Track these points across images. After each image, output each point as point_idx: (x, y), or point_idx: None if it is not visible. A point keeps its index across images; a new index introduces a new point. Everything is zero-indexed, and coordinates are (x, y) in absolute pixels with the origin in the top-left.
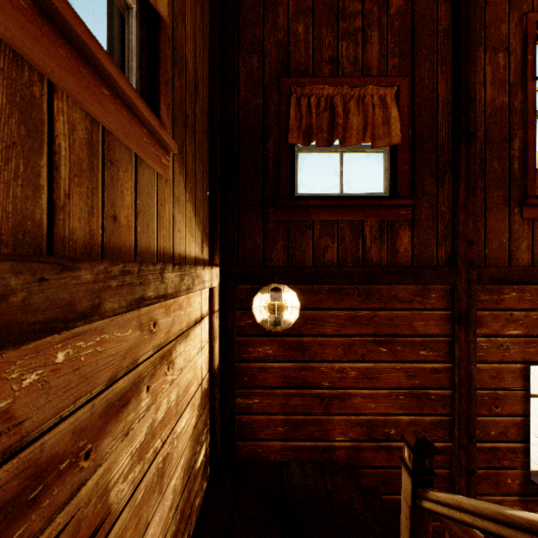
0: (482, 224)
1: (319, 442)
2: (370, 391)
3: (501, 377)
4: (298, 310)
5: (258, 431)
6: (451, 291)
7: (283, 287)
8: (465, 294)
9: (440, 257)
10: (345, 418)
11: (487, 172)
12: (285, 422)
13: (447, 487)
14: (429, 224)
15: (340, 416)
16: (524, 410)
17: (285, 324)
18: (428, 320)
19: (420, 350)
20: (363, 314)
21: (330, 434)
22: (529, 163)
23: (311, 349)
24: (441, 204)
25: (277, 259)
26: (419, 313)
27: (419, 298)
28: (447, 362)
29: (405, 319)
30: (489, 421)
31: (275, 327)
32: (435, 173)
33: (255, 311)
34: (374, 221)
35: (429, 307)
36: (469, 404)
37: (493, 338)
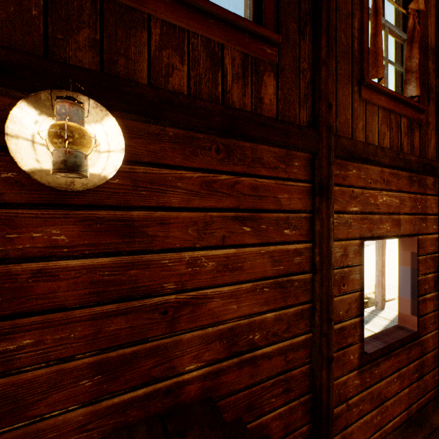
0: (334, 94)
1: (160, 383)
2: (231, 287)
3: (347, 255)
4: (121, 153)
5: (32, 404)
6: (311, 161)
7: (88, 101)
8: (326, 162)
9: (302, 120)
10: (198, 333)
11: (338, 42)
12: (95, 367)
13: (308, 384)
14: (292, 77)
15: (191, 332)
16: (360, 285)
17: (93, 179)
18: (291, 193)
19: (285, 229)
20: (223, 180)
21: (177, 364)
22: (364, 45)
23: (146, 231)
24: (303, 59)
25: (79, 61)
26: (283, 183)
27: (283, 164)
28: (308, 242)
29: (270, 189)
30: (339, 301)
31: (70, 183)
32: (297, 20)
33: (19, 145)
34: (236, 52)
35: (292, 177)
36: (329, 285)
37: (341, 214)
